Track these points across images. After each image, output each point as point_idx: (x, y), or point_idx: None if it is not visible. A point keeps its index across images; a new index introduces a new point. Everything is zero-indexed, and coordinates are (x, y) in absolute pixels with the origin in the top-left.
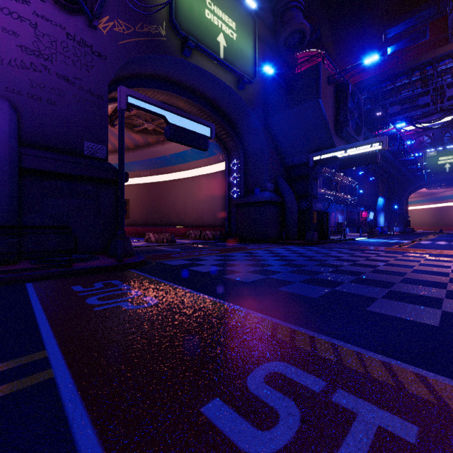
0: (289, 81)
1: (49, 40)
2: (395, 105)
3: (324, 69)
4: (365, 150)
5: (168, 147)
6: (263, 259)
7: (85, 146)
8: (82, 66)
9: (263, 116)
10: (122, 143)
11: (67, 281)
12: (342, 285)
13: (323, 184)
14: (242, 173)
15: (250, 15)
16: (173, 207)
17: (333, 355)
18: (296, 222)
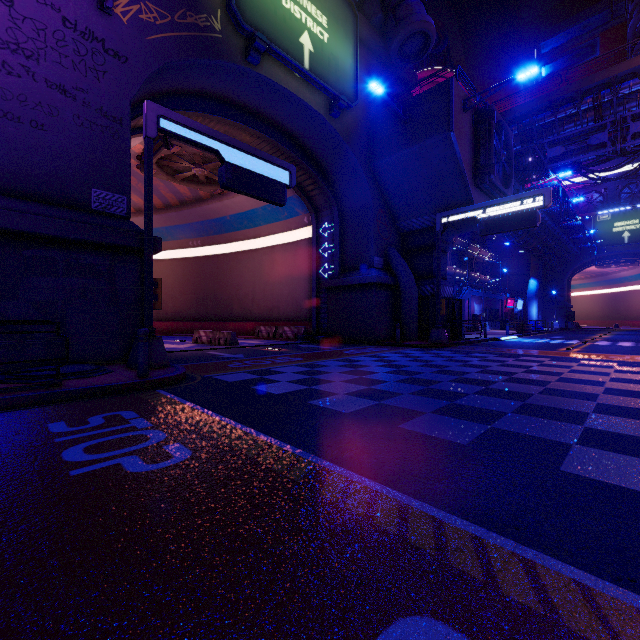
0: (407, 105)
1: (33, 27)
2: (556, 145)
3: (458, 87)
4: (518, 208)
5: (229, 204)
6: (370, 371)
7: (94, 195)
8: (88, 70)
9: (368, 158)
10: (150, 190)
11: (46, 412)
12: (503, 418)
13: (451, 260)
14: (337, 241)
15: (349, 8)
16: (235, 292)
17: (532, 594)
18: (416, 314)
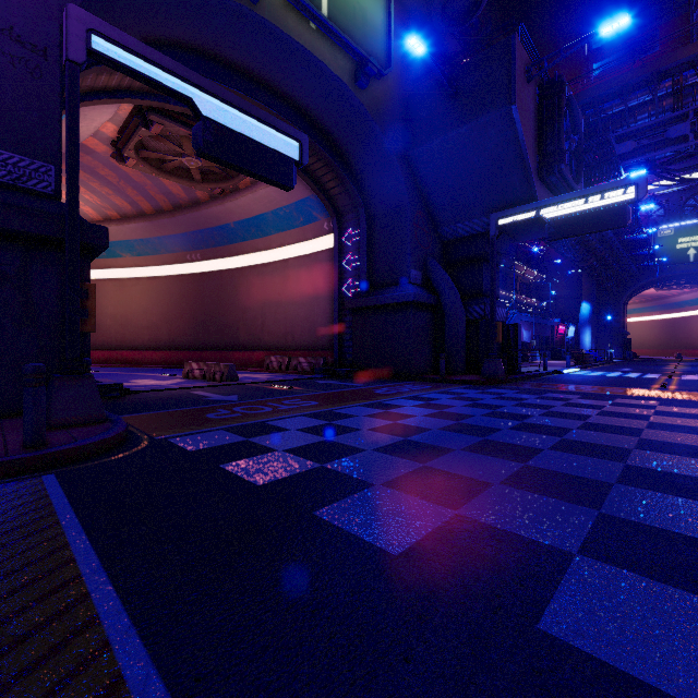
0: (453, 75)
1: None
2: (626, 140)
3: (521, 49)
4: (601, 202)
5: (232, 208)
6: (417, 426)
7: None
8: None
9: (403, 145)
10: (75, 145)
11: None
12: None
13: None
14: (364, 251)
15: None
16: (241, 316)
17: None
18: (463, 342)
